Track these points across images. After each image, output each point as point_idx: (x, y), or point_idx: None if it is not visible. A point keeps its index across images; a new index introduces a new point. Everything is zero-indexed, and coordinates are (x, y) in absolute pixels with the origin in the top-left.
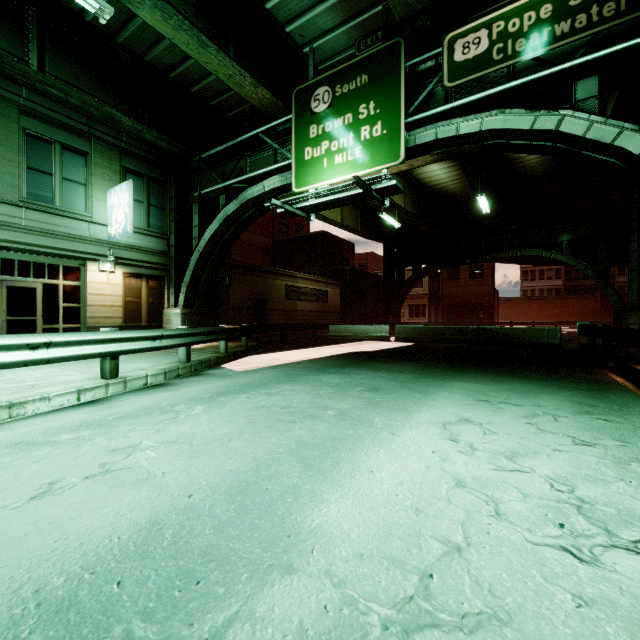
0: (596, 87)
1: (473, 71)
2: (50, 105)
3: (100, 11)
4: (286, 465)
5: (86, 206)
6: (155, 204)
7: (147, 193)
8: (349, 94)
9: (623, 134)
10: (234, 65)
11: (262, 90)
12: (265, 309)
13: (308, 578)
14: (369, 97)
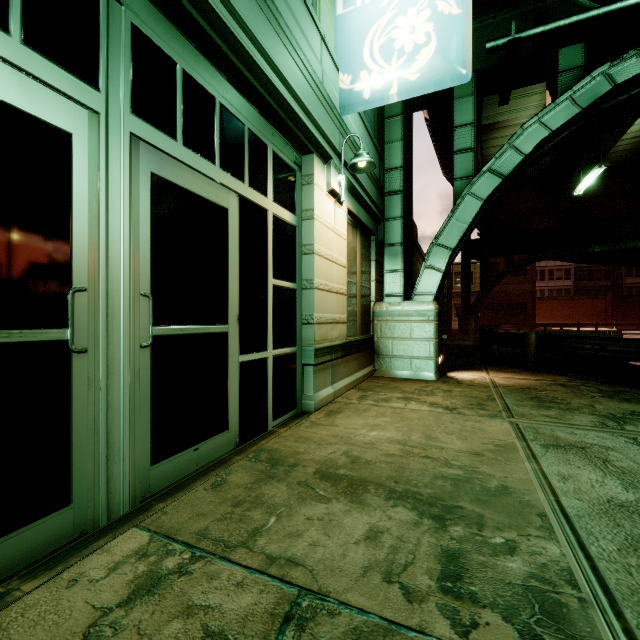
0: None
1: None
2: None
3: None
4: None
5: None
6: None
7: None
8: None
9: None
10: None
11: None
12: None
13: None
14: None
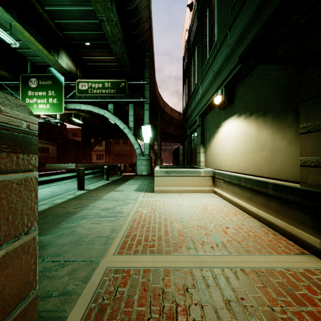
0: (113, 107)
1: (84, 93)
2: None
3: None
4: None
5: None
6: None
7: None
8: (45, 85)
9: (116, 120)
10: None
11: (4, 72)
12: None
13: None
14: (52, 89)
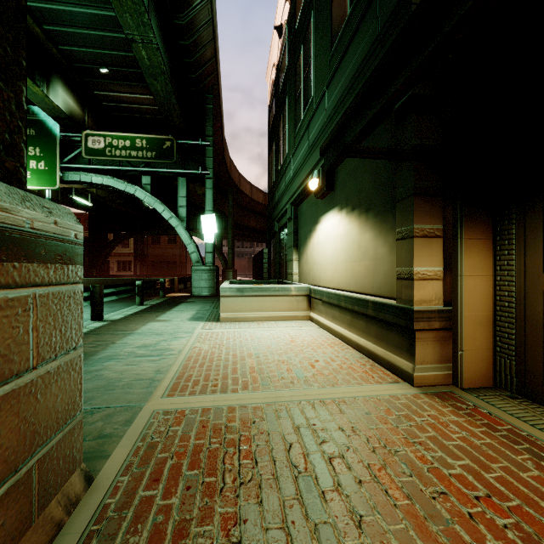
0: (150, 181)
1: (97, 155)
2: None
3: None
4: None
5: None
6: None
7: None
8: None
9: (157, 203)
10: None
11: None
12: None
13: None
14: (36, 144)
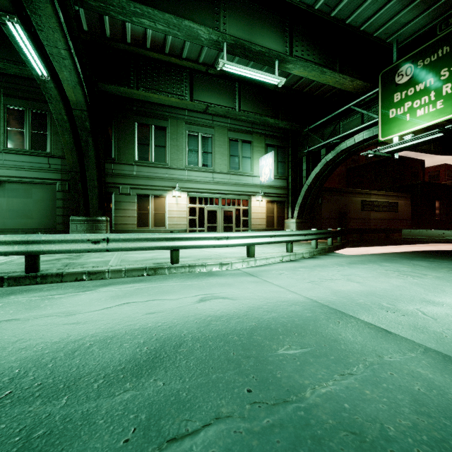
0: None
1: None
2: (238, 123)
3: (279, 82)
4: (414, 288)
5: (251, 168)
6: (280, 160)
7: (277, 155)
8: (430, 64)
9: None
10: (340, 75)
11: (356, 81)
12: (345, 218)
13: (444, 308)
14: (450, 62)
